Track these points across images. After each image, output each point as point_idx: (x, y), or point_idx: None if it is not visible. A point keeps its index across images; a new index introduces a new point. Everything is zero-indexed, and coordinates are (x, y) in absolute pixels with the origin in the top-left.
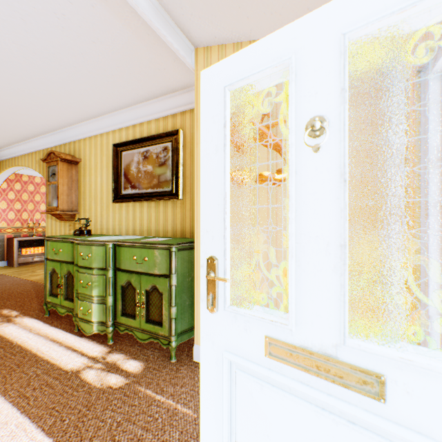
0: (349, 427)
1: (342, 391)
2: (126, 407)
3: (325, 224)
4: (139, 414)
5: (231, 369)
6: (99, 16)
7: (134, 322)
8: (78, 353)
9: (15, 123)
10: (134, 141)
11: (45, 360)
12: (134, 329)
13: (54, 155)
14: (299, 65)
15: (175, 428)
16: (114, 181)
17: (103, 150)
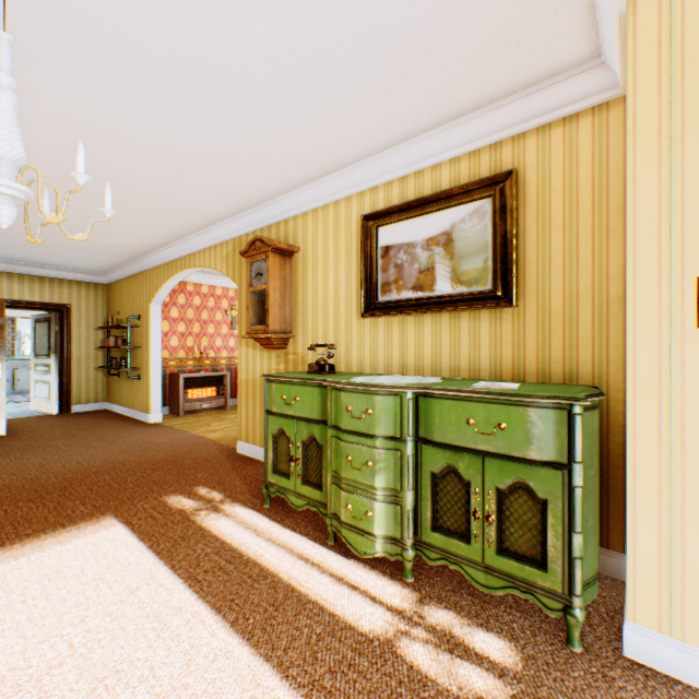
0: None
1: None
2: None
3: None
4: None
5: None
6: None
7: (464, 549)
8: (363, 596)
9: (205, 198)
10: (405, 206)
11: (314, 603)
12: (462, 561)
13: (261, 243)
14: None
15: None
16: (364, 279)
17: (340, 228)
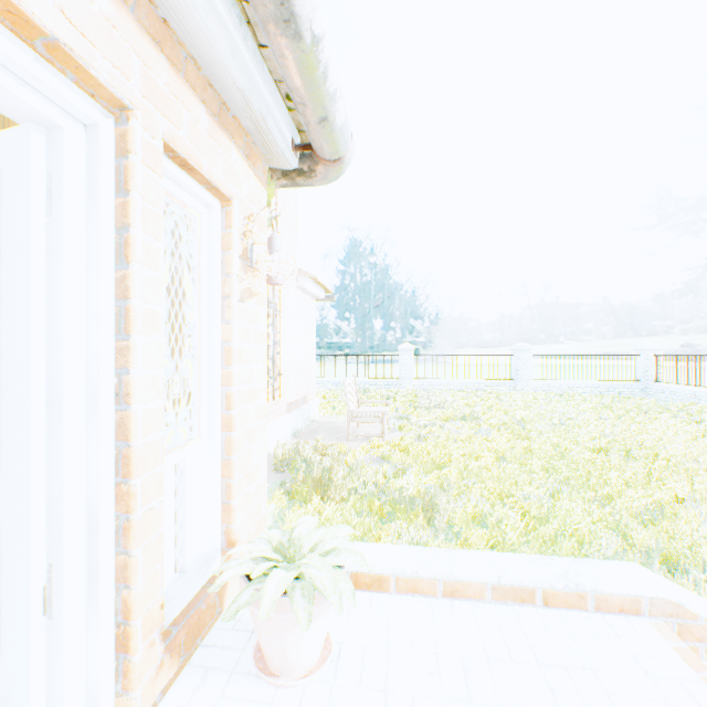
0: None
1: None
2: None
3: None
4: None
5: None
6: None
7: None
8: None
9: None
10: None
11: None
12: None
13: None
14: None
15: None
16: None
17: None
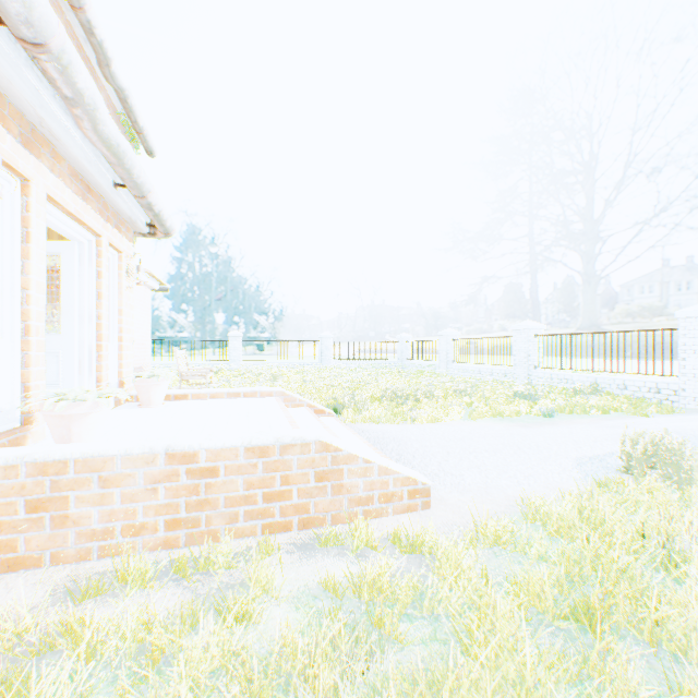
0: None
1: None
2: None
3: None
4: None
5: None
6: None
7: None
8: None
9: None
10: None
11: None
12: None
13: None
14: None
15: None
16: None
17: None
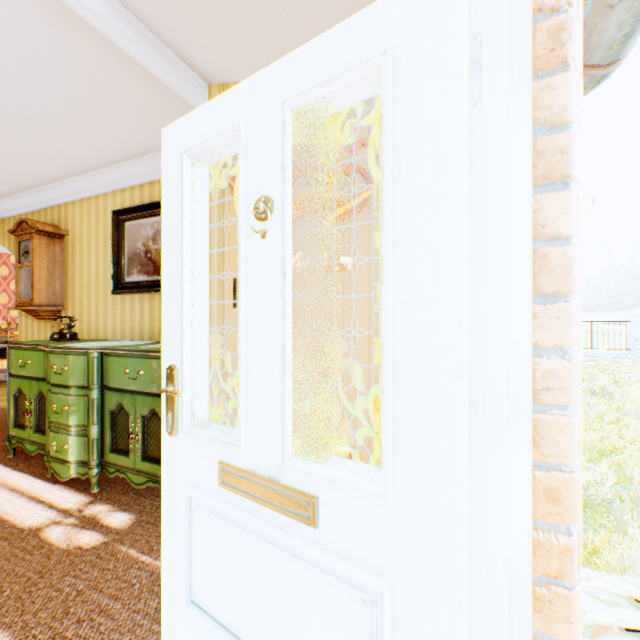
0: (289, 560)
1: (285, 519)
2: (96, 572)
3: (271, 324)
4: (111, 580)
5: (191, 505)
6: (64, 39)
7: (127, 461)
8: (45, 506)
9: None
10: (141, 208)
11: None
12: (127, 470)
13: (28, 224)
14: (250, 133)
15: (155, 595)
16: (115, 263)
17: (100, 218)
